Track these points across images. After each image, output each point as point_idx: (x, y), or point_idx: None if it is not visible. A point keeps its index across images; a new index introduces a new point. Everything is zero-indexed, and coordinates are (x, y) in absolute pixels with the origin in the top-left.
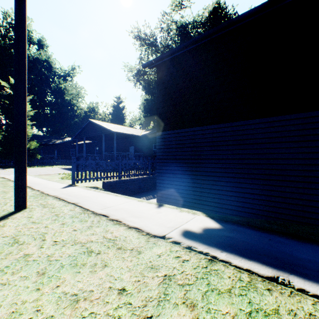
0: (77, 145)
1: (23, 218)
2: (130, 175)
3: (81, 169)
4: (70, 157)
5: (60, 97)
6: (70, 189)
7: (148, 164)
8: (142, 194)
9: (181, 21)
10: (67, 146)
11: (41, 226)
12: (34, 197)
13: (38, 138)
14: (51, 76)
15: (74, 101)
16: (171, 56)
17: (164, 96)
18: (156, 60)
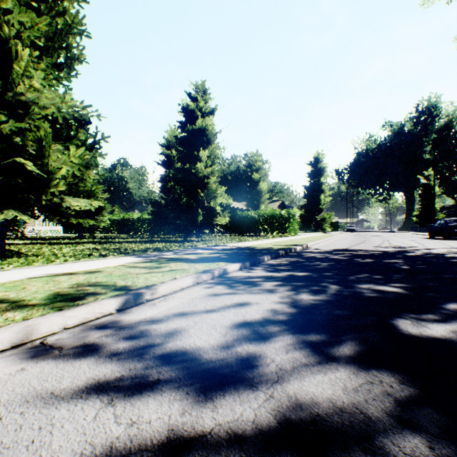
0: None
1: None
2: None
3: None
4: None
5: None
6: None
7: None
8: None
9: None
10: None
11: None
12: None
13: (445, 208)
14: None
15: None
16: None
17: None
18: None
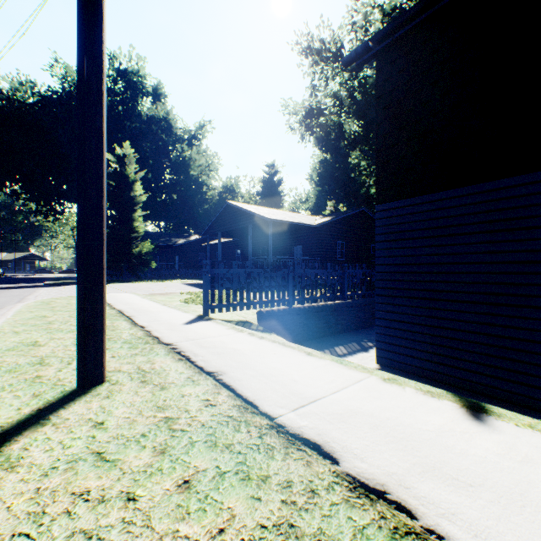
0: (208, 246)
1: (81, 427)
2: (309, 299)
3: (219, 285)
4: (197, 266)
5: (183, 173)
6: (200, 326)
7: (342, 276)
8: (333, 338)
9: (393, 1)
10: (192, 248)
11: (115, 490)
12: (129, 345)
13: (153, 237)
14: (171, 141)
15: (202, 177)
16: (419, 18)
17: (395, 121)
18: (379, 36)
